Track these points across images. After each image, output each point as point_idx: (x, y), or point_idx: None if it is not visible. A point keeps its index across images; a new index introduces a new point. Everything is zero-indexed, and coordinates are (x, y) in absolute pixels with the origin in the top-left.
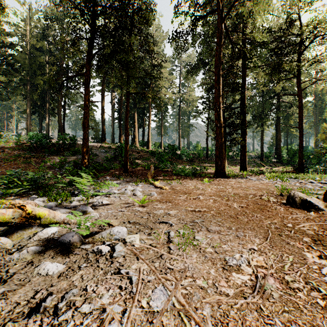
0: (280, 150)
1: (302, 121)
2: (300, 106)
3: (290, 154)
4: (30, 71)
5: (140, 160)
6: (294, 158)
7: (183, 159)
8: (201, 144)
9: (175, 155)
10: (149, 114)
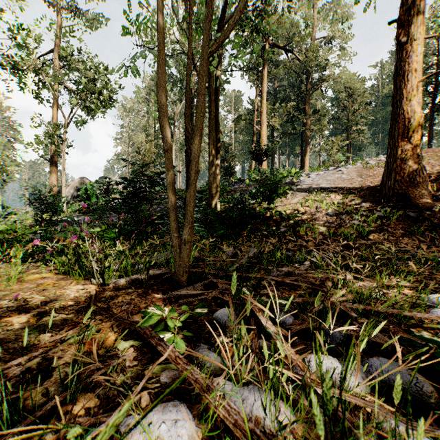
0: None
1: None
2: None
3: None
4: (381, 120)
5: None
6: None
7: None
8: None
9: None
10: None
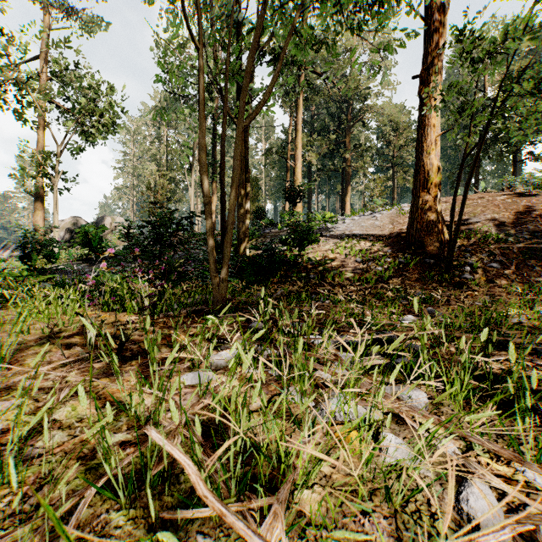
0: None
1: None
2: None
3: None
4: None
5: None
6: None
7: None
8: None
9: None
10: None
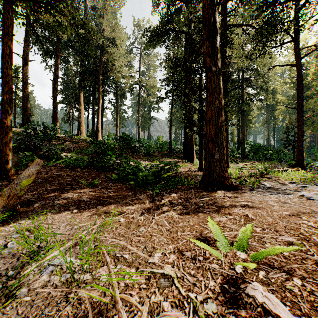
0: (244, 145)
1: (302, 100)
2: (300, 79)
3: (254, 149)
4: None
5: (72, 152)
6: (258, 153)
7: (141, 152)
8: (162, 136)
9: (130, 146)
10: (98, 95)
